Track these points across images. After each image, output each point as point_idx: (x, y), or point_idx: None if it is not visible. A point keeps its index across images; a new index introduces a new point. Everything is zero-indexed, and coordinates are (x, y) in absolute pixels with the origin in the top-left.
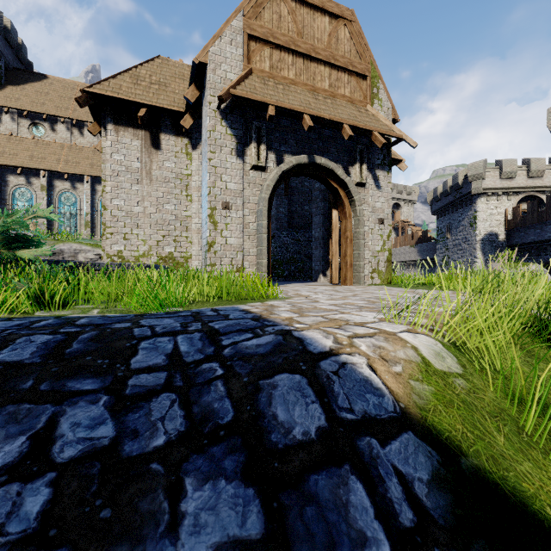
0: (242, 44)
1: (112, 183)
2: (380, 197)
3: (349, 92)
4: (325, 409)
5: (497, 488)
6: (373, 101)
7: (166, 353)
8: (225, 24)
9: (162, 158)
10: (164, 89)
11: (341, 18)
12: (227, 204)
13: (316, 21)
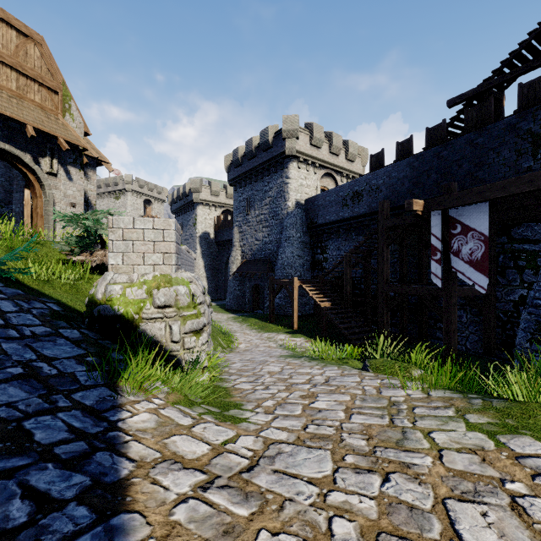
0: None
1: None
2: (73, 187)
3: (40, 99)
4: None
5: None
6: (65, 113)
7: None
8: None
9: None
10: None
11: (30, 38)
12: None
13: (1, 29)
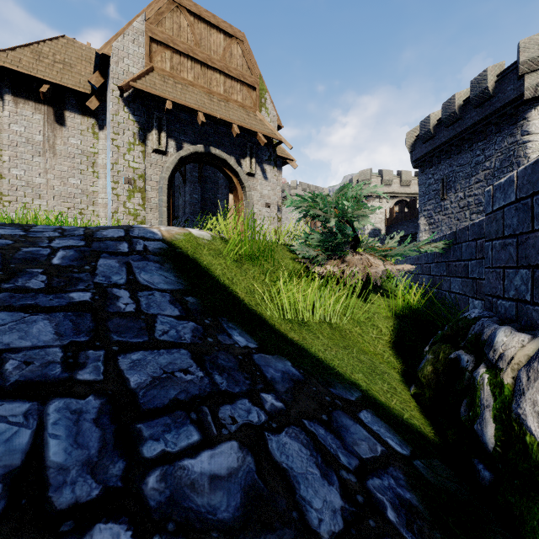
0: (144, 44)
1: (10, 153)
2: (267, 186)
3: (241, 99)
4: (126, 233)
5: (187, 256)
6: (261, 108)
7: (55, 227)
8: (127, 25)
9: (67, 135)
10: (70, 69)
11: (234, 37)
12: (130, 180)
13: (212, 36)
